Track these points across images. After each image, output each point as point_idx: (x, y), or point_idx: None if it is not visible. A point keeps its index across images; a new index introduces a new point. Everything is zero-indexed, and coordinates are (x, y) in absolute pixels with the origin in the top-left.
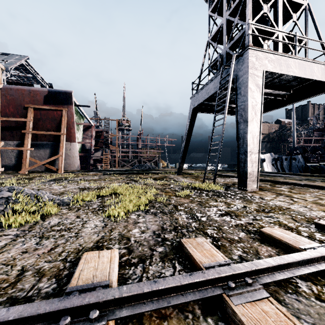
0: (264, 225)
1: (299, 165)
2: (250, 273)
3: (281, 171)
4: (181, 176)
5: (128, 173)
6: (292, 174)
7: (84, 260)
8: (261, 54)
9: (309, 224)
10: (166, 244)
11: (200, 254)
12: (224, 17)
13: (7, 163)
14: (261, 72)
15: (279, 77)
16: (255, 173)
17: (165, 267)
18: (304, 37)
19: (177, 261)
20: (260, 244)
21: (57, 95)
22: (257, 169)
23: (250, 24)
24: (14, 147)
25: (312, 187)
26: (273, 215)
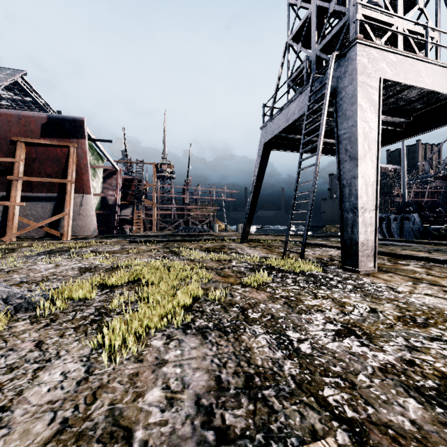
0: (443, 369)
1: (415, 228)
2: None
3: (387, 236)
4: (247, 246)
5: (168, 240)
6: (409, 241)
7: None
8: (376, 52)
9: None
10: None
11: None
12: (312, 2)
13: None
14: (377, 81)
15: (397, 94)
16: (370, 243)
17: None
18: (439, 30)
19: None
20: None
21: (61, 123)
22: (373, 236)
23: (359, 4)
24: None
25: None
26: (441, 333)
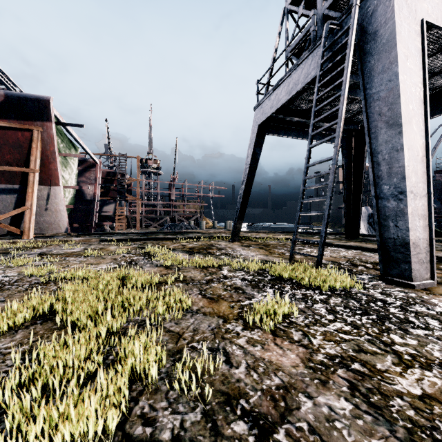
0: None
1: None
2: None
3: None
4: (239, 245)
5: (146, 238)
6: None
7: None
8: None
9: None
10: None
11: None
12: None
13: None
14: (418, 24)
15: None
16: (424, 243)
17: None
18: None
19: None
20: None
21: (21, 102)
22: (427, 233)
23: None
24: None
25: None
26: None
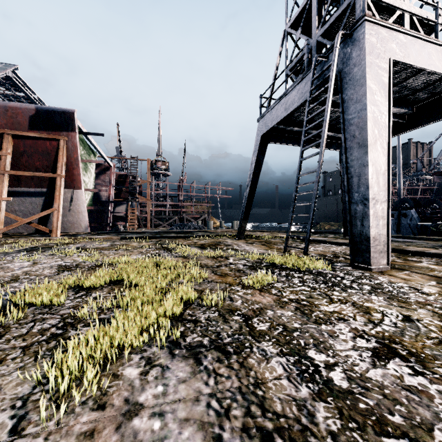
0: None
1: (413, 224)
2: None
3: None
4: (244, 242)
5: (161, 236)
6: (409, 237)
7: None
8: (385, 31)
9: None
10: None
11: None
12: None
13: None
14: (386, 63)
15: (402, 82)
16: (382, 237)
17: None
18: None
19: None
20: None
21: (50, 115)
22: (386, 230)
23: None
24: None
25: None
26: None
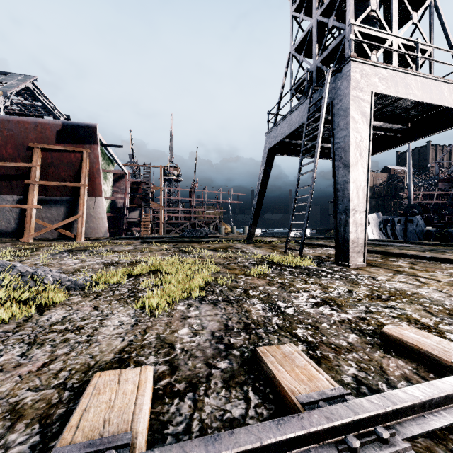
0: (384, 321)
1: (418, 230)
2: (383, 417)
3: (392, 238)
4: (252, 246)
5: (177, 241)
6: (409, 242)
7: (93, 389)
8: (369, 68)
9: (452, 319)
10: (232, 354)
11: (291, 375)
12: (313, 17)
13: (4, 227)
14: (369, 95)
15: (393, 103)
16: (360, 241)
17: (232, 400)
18: (429, 45)
19: (252, 387)
20: (384, 354)
21: (75, 130)
22: (363, 235)
23: (353, 24)
24: (14, 203)
25: (443, 261)
26: (395, 304)
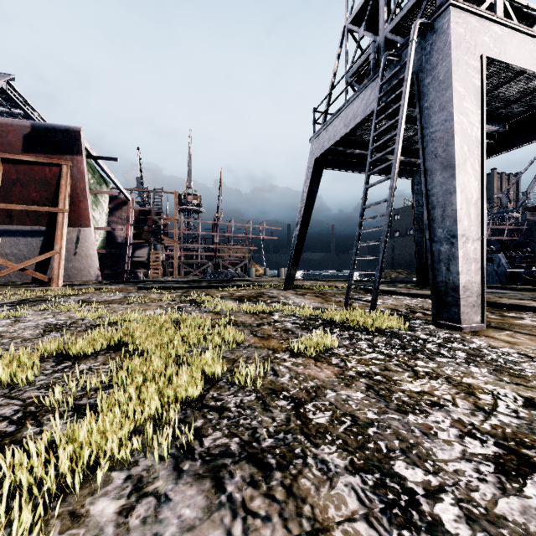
0: None
1: (501, 271)
2: None
3: None
4: (293, 293)
5: (189, 286)
6: (498, 287)
7: None
8: (476, 20)
9: None
10: None
11: None
12: None
13: None
14: (478, 60)
15: (493, 91)
16: (475, 287)
17: None
18: None
19: None
20: None
21: (50, 134)
22: (479, 277)
23: None
24: None
25: None
26: None
